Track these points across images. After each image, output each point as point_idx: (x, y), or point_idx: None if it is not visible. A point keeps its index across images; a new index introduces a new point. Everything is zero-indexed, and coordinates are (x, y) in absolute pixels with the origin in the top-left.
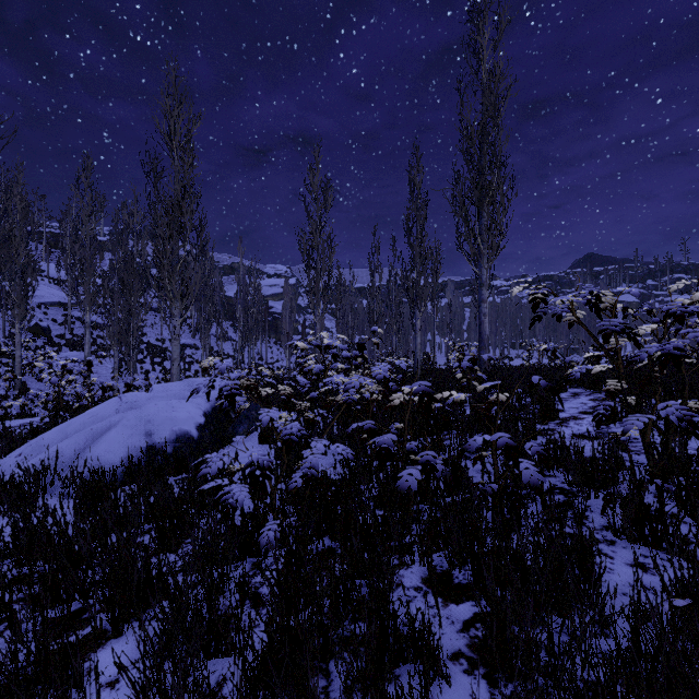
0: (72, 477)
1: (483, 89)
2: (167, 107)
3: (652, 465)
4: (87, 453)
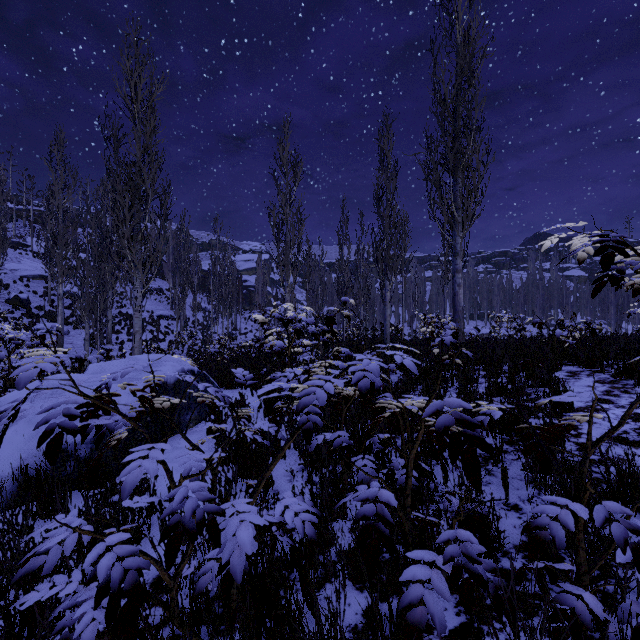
0: None
1: (457, 49)
2: (127, 68)
3: None
4: None
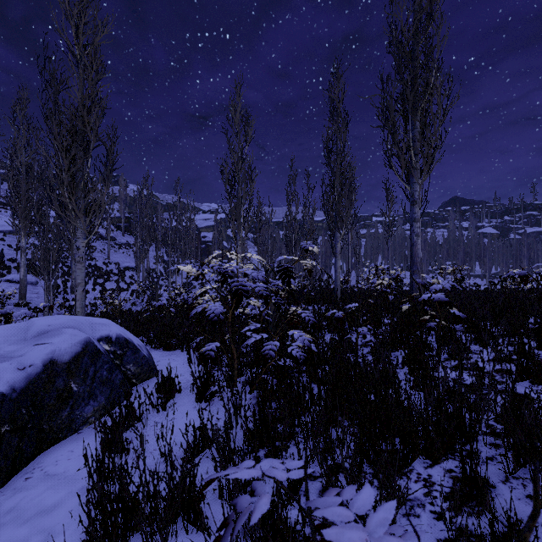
0: None
1: None
2: (66, 4)
3: None
4: None
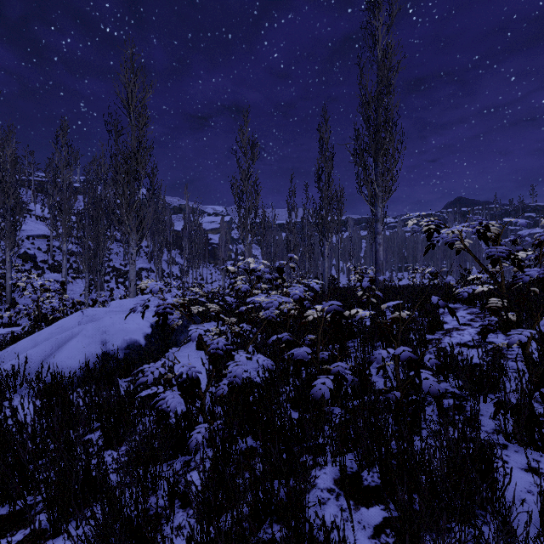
0: (35, 381)
1: (378, 63)
2: (125, 78)
3: (531, 373)
4: (52, 359)
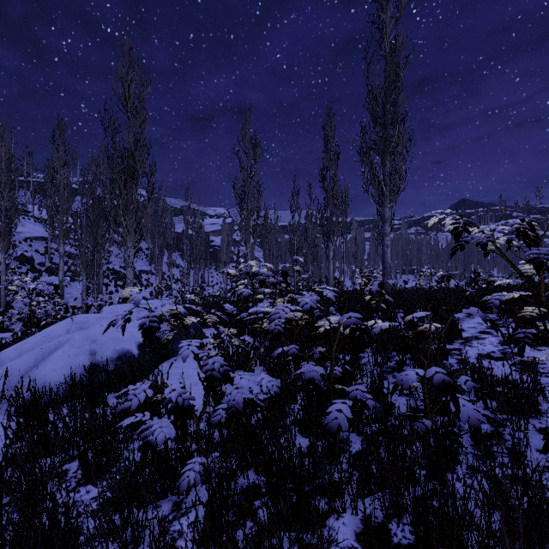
0: (12, 398)
1: (386, 57)
2: (122, 73)
3: None
4: (35, 372)
